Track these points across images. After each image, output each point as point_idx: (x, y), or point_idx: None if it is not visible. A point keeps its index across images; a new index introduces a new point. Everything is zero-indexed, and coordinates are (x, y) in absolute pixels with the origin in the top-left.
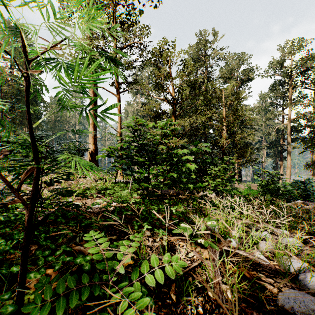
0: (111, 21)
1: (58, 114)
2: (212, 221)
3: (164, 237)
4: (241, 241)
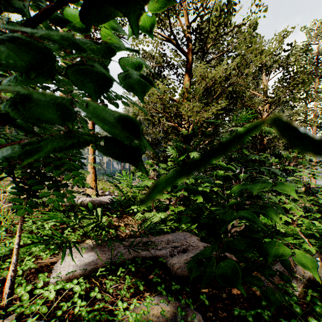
0: None
1: None
2: None
3: None
4: None
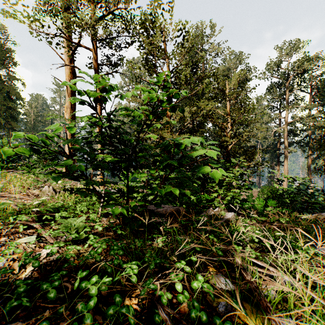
0: None
1: (39, 114)
2: None
3: None
4: None
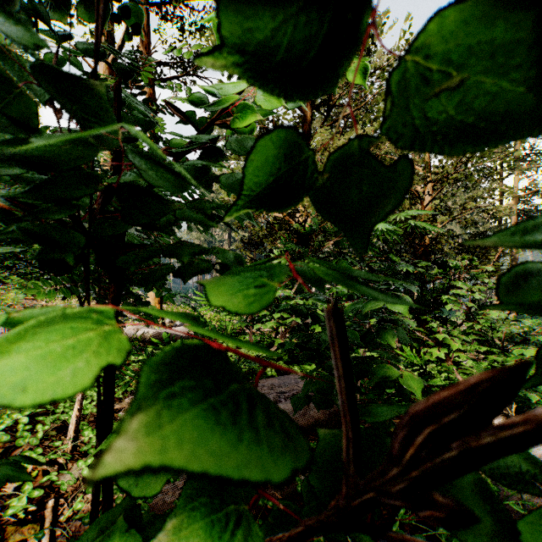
0: None
1: None
2: None
3: None
4: None
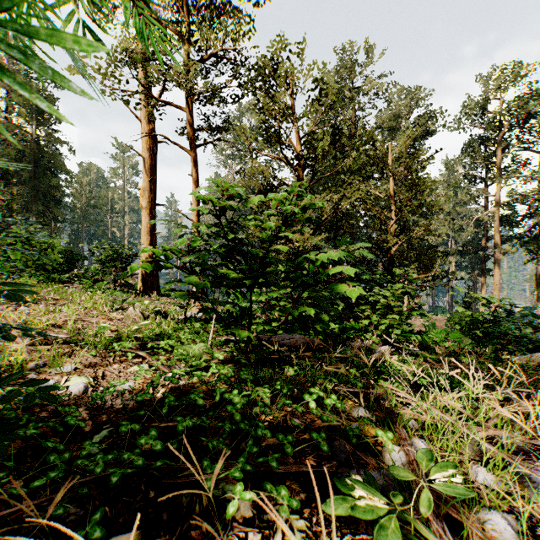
0: (179, 5)
1: (93, 195)
2: (447, 472)
3: (295, 525)
4: (519, 515)
